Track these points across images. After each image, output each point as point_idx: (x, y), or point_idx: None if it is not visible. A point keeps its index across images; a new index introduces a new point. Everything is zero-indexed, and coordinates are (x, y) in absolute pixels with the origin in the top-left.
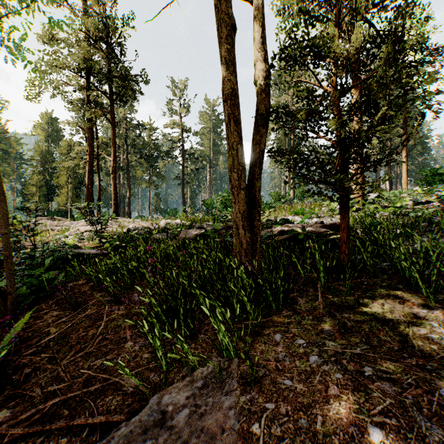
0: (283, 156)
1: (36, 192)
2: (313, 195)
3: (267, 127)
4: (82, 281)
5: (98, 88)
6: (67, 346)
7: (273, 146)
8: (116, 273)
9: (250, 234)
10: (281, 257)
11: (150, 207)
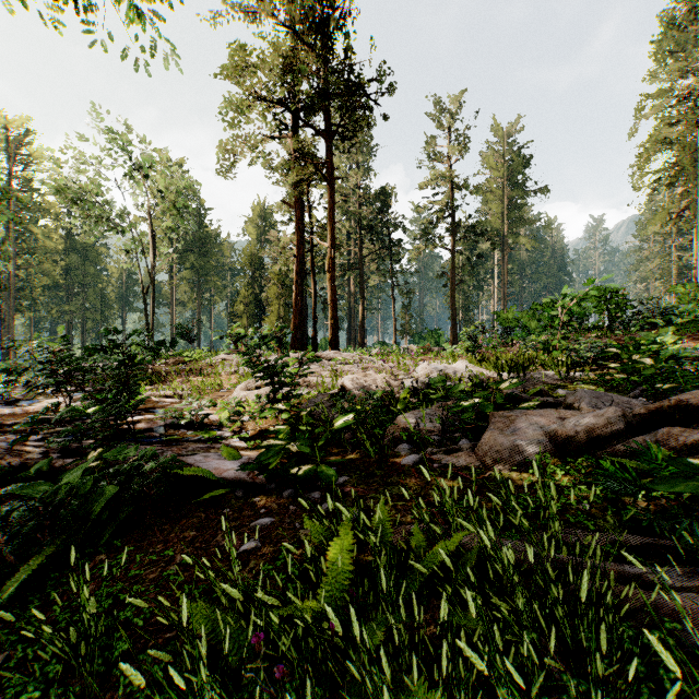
0: None
1: (244, 312)
2: None
3: None
4: None
5: (304, 121)
6: None
7: (658, 184)
8: None
9: None
10: None
11: (394, 327)
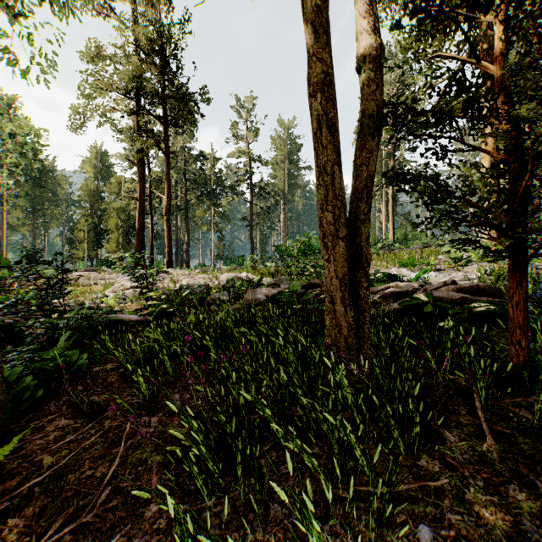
0: (409, 182)
1: (84, 238)
2: (419, 237)
3: (380, 138)
4: (111, 364)
5: (148, 111)
6: (58, 500)
7: None
8: (158, 353)
9: (353, 311)
10: (394, 338)
11: (212, 254)
